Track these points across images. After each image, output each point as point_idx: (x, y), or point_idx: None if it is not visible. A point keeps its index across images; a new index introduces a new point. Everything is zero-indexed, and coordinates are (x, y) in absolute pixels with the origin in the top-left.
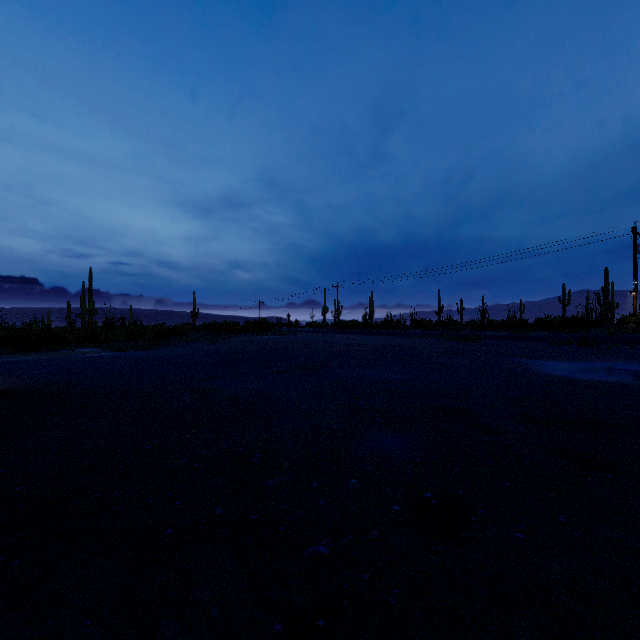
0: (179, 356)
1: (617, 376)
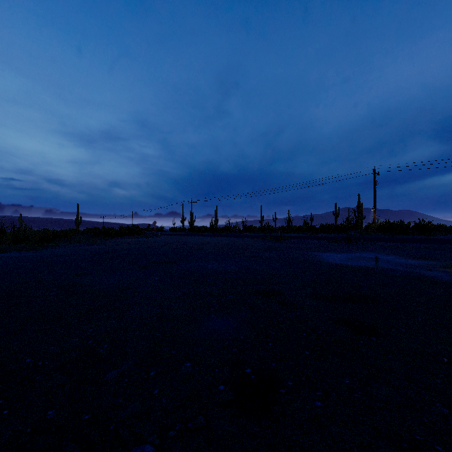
0: (58, 256)
1: (368, 262)
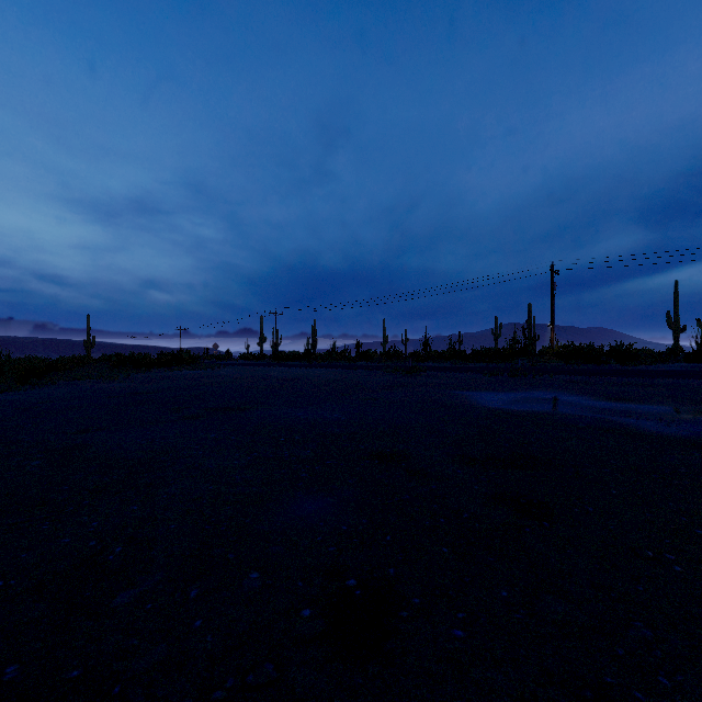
0: (52, 400)
1: (542, 406)
